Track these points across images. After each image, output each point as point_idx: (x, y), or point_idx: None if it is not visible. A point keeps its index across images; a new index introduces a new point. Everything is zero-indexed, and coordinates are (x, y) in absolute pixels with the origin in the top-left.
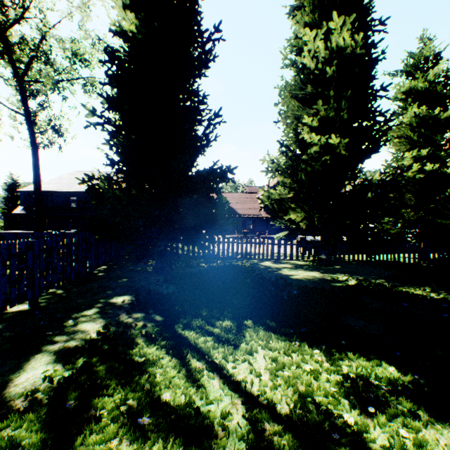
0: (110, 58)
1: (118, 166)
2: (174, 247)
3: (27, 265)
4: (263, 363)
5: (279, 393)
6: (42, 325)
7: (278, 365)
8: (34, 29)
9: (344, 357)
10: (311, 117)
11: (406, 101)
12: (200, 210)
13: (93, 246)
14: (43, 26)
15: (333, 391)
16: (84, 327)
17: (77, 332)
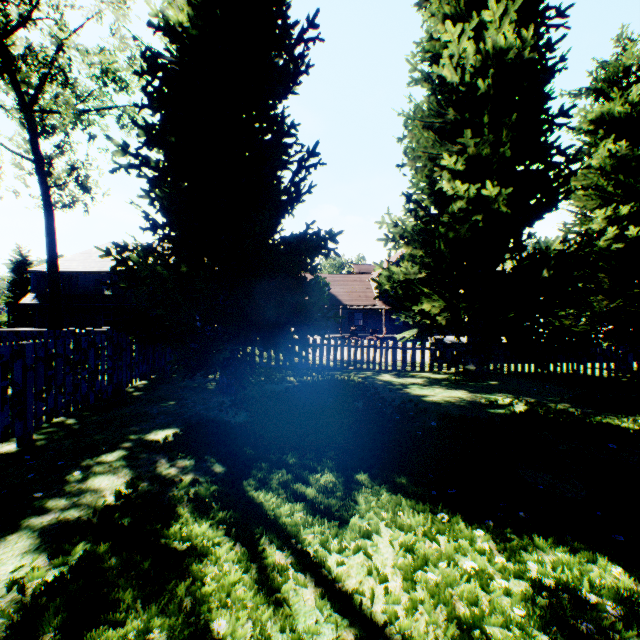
0: (151, 68)
1: (162, 230)
2: (246, 354)
3: (14, 382)
4: (389, 554)
5: (421, 618)
6: (31, 480)
7: (417, 561)
8: (46, 36)
9: (528, 544)
10: (455, 157)
11: (594, 134)
12: (286, 297)
13: (124, 351)
14: (59, 30)
15: (521, 619)
16: (96, 483)
17: (85, 493)
